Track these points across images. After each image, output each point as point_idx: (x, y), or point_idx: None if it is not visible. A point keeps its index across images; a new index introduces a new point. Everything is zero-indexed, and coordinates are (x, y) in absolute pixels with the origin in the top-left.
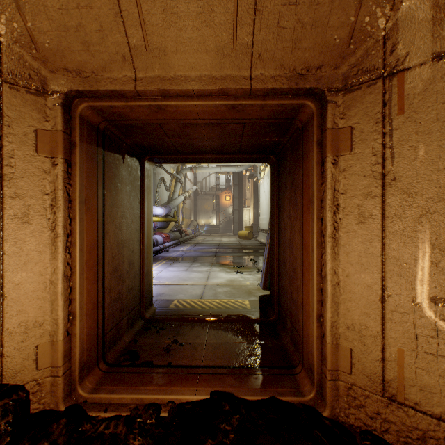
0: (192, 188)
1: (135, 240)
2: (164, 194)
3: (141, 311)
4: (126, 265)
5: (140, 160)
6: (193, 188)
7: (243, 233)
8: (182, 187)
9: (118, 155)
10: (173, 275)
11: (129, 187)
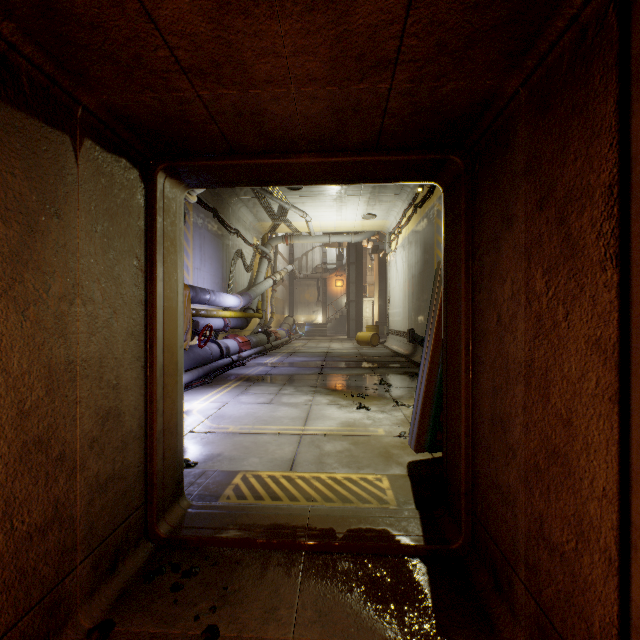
0: (286, 268)
1: (128, 359)
2: (242, 276)
3: (148, 521)
4: (87, 424)
5: (143, 170)
6: (288, 268)
7: (363, 336)
8: (271, 266)
9: (51, 128)
10: (245, 412)
11: (103, 226)
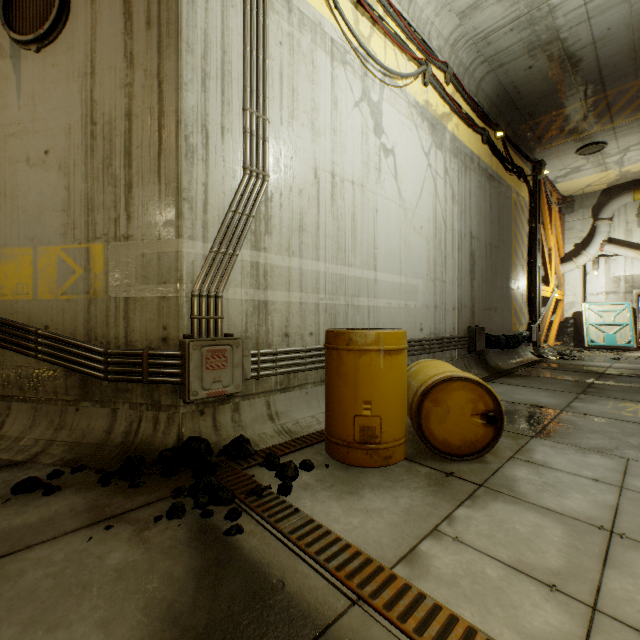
0: None
1: None
2: None
3: None
4: None
5: None
6: None
7: None
8: None
9: None
10: None
11: None
